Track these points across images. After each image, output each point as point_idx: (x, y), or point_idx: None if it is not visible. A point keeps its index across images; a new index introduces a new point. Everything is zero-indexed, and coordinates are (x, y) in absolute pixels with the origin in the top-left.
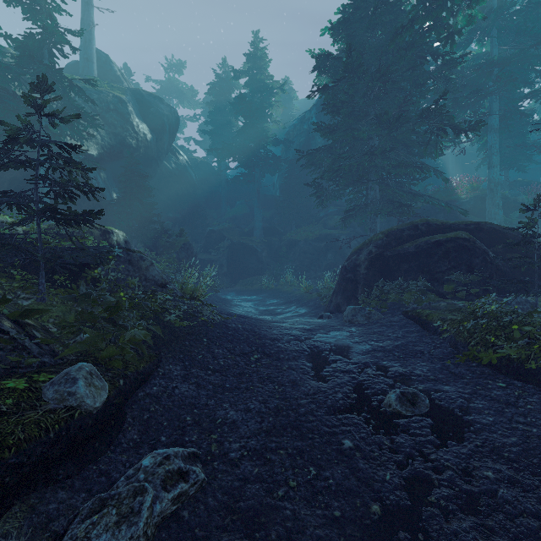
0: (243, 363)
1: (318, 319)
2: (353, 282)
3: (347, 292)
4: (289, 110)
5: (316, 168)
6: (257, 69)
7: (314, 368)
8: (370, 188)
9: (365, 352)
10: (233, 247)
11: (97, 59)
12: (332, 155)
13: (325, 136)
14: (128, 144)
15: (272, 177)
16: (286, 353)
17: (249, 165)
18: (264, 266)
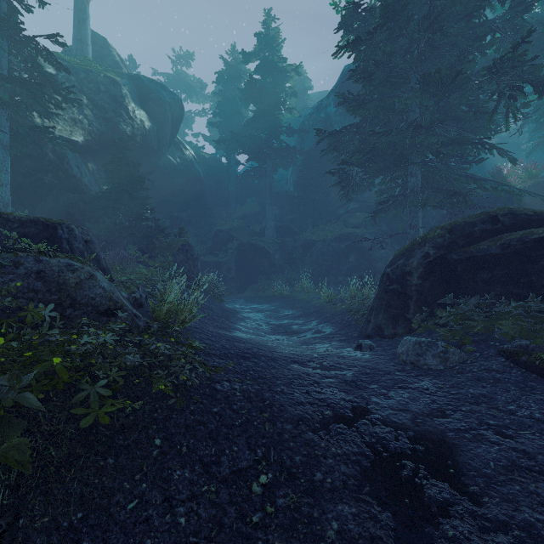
0: (235, 513)
1: (354, 349)
2: (401, 296)
3: (391, 309)
4: (303, 101)
5: (339, 154)
6: (269, 51)
7: (404, 539)
8: (410, 174)
9: (497, 470)
10: (243, 248)
11: (94, 43)
12: (361, 135)
13: (352, 112)
14: (122, 130)
15: (285, 173)
16: (327, 467)
17: (260, 157)
18: (276, 270)
